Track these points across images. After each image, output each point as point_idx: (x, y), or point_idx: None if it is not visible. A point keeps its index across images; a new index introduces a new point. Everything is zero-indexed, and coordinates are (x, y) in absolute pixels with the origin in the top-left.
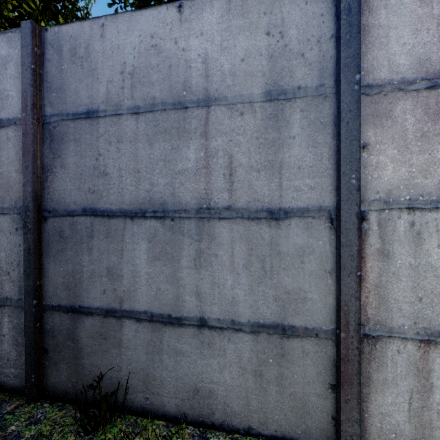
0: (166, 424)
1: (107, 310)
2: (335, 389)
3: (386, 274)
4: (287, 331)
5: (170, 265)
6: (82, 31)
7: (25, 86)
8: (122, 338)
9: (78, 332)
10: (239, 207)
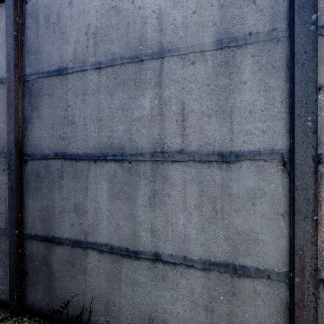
0: None
1: (74, 241)
2: None
3: None
4: (237, 271)
5: (127, 204)
6: (54, 0)
7: (9, 50)
8: (87, 266)
9: (51, 258)
10: (191, 151)
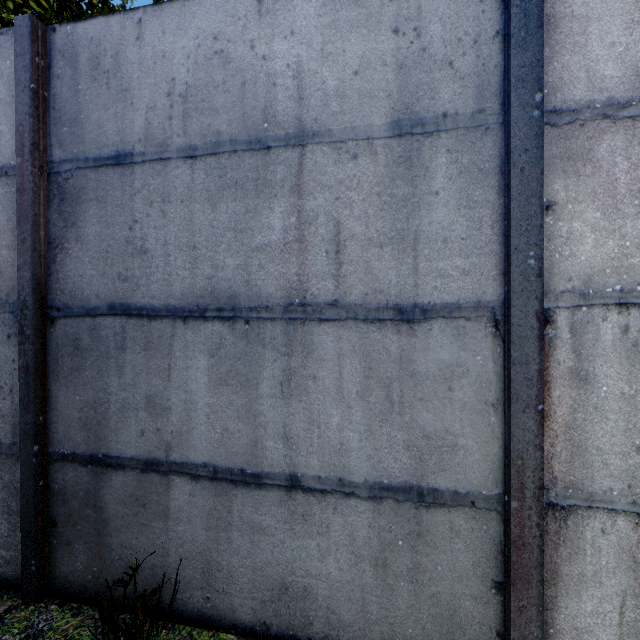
0: (236, 639)
1: (147, 461)
2: (501, 589)
3: (584, 409)
4: (425, 497)
5: (243, 393)
6: (109, 31)
7: (21, 116)
8: (170, 505)
9: (101, 495)
10: (351, 303)
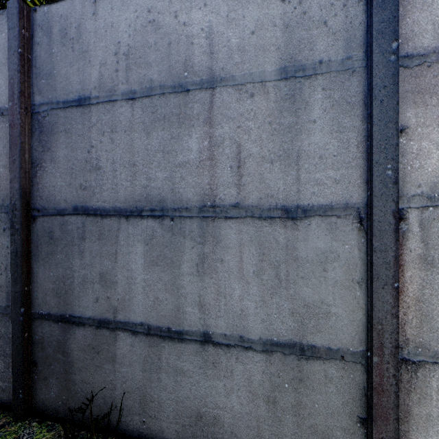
0: None
1: (100, 320)
2: (365, 423)
3: (430, 286)
4: (305, 352)
5: (169, 271)
6: (73, 9)
7: (12, 72)
8: (116, 353)
9: (68, 344)
10: (249, 205)
